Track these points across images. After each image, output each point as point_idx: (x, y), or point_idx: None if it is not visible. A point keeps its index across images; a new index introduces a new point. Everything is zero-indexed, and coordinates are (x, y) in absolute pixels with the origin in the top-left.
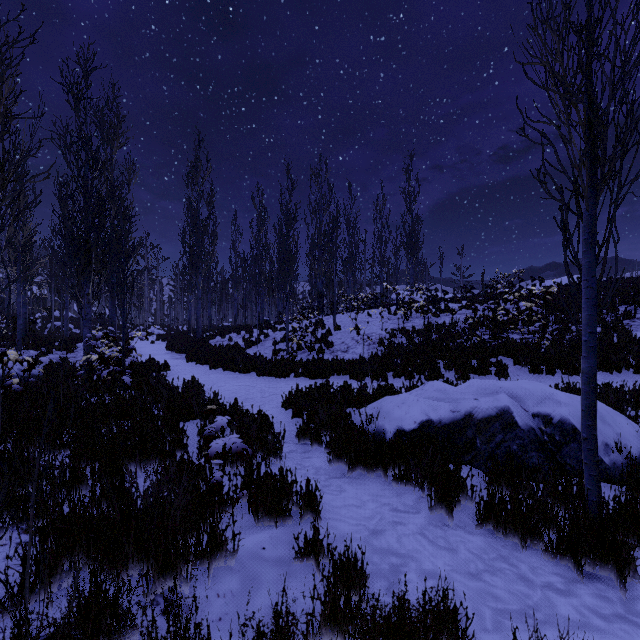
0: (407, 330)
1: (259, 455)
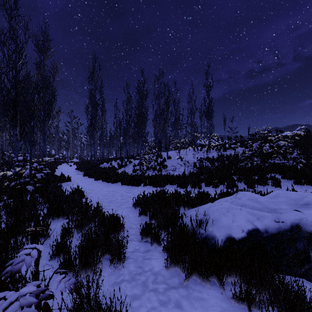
0: (209, 158)
1: (106, 256)
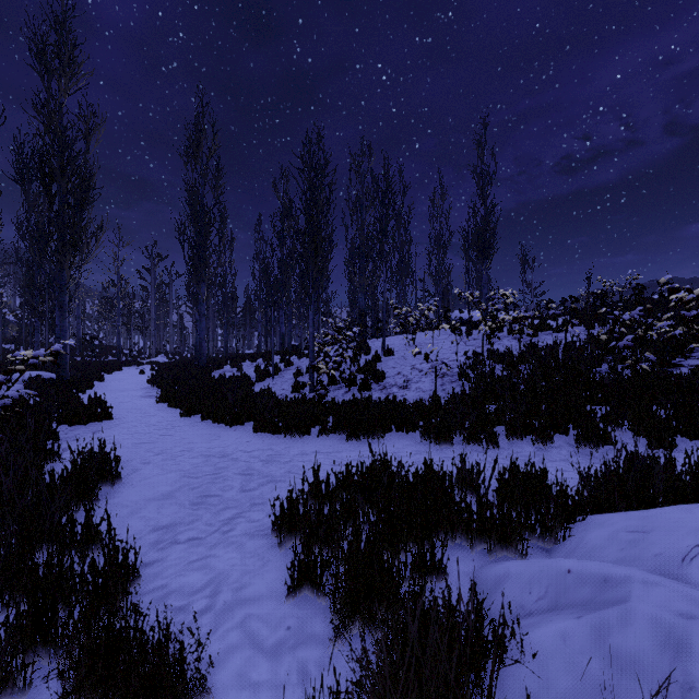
0: (501, 354)
1: None
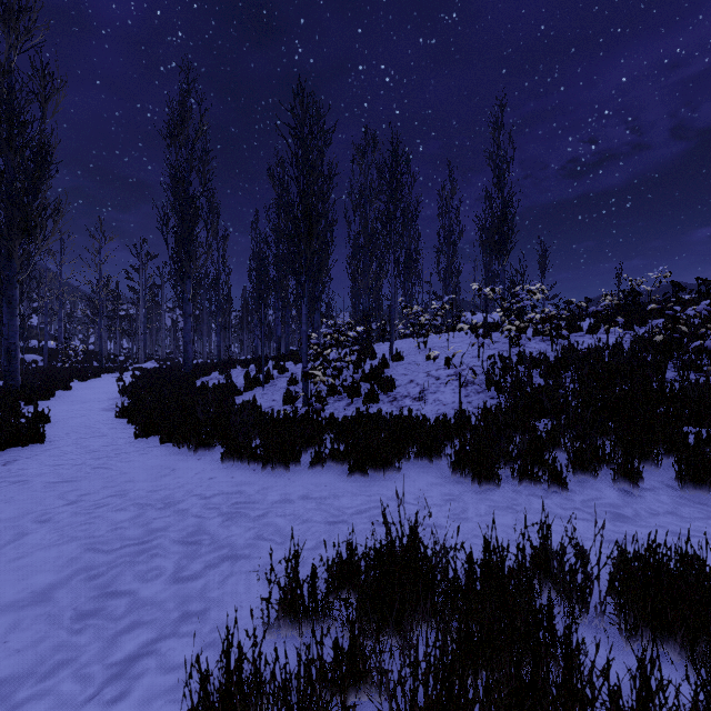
0: (535, 358)
1: None
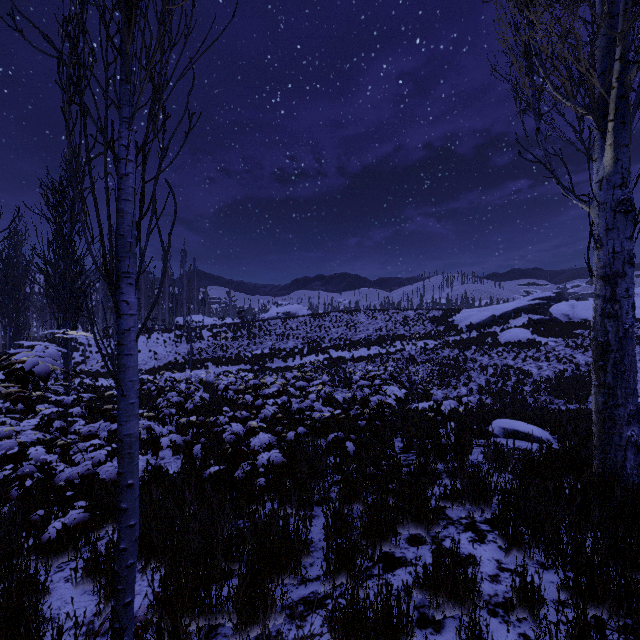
0: (177, 352)
1: None
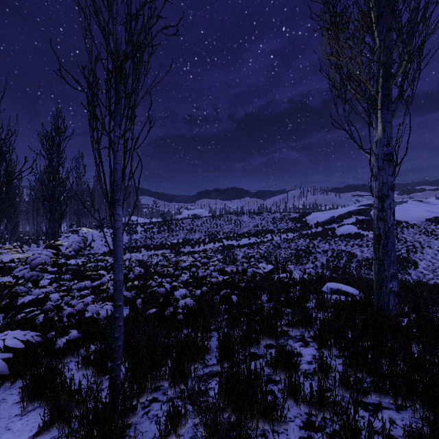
0: None
1: None
